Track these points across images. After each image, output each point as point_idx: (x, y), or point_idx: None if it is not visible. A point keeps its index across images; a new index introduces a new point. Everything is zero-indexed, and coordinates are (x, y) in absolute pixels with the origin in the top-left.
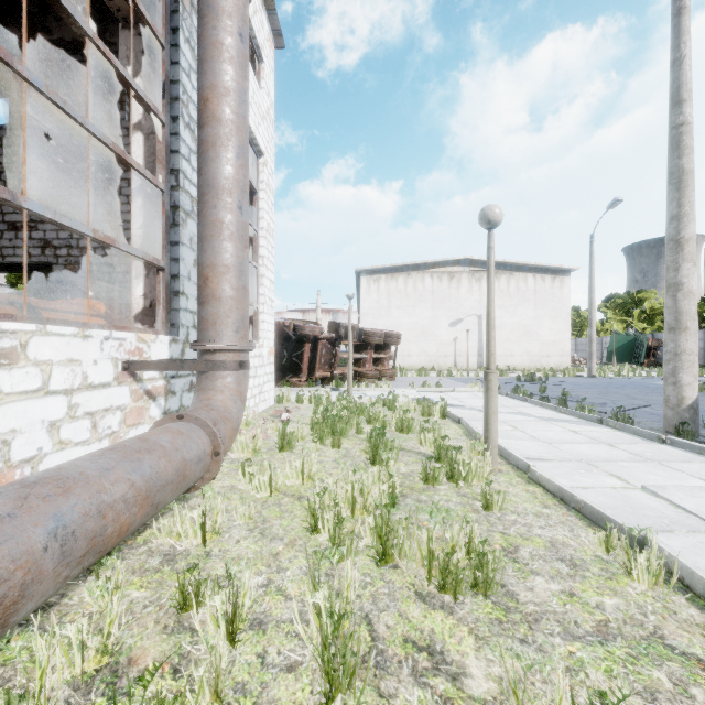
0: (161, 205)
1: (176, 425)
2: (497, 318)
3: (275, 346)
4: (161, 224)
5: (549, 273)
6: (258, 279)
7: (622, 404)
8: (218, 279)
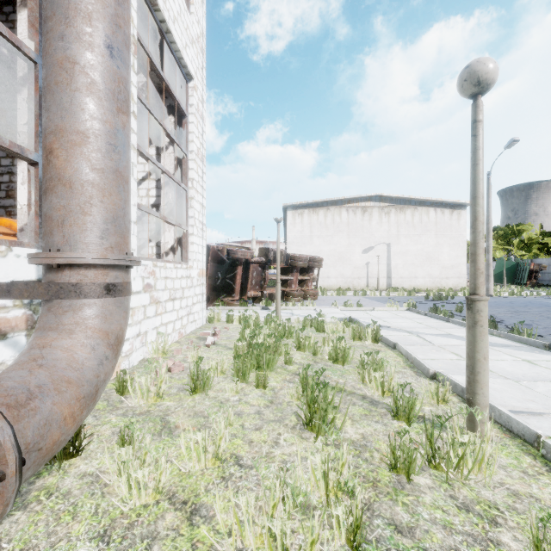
0: (33, 80)
1: None
2: (403, 246)
3: (210, 268)
4: (33, 105)
5: (447, 207)
6: (187, 201)
7: (546, 325)
8: (67, 152)
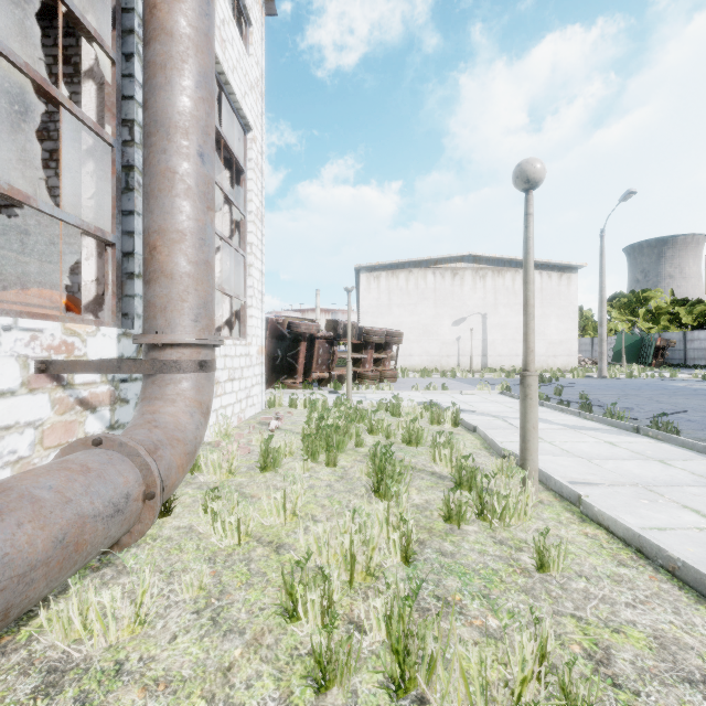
0: (110, 164)
1: (85, 456)
2: (502, 317)
3: (268, 345)
4: (110, 187)
5: (555, 270)
6: (245, 269)
7: (650, 409)
8: (169, 249)
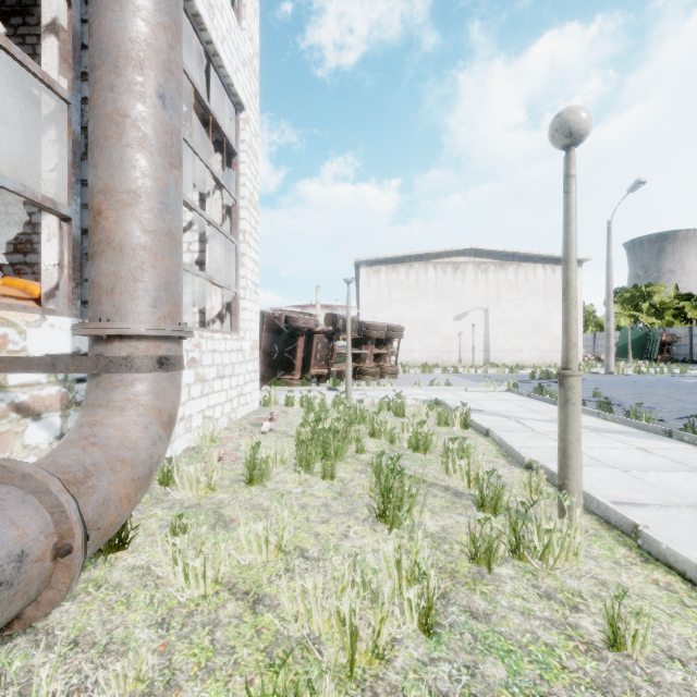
0: (65, 123)
1: None
2: (504, 312)
3: (265, 340)
4: (65, 151)
5: (559, 264)
6: (238, 258)
7: (672, 408)
8: (118, 213)
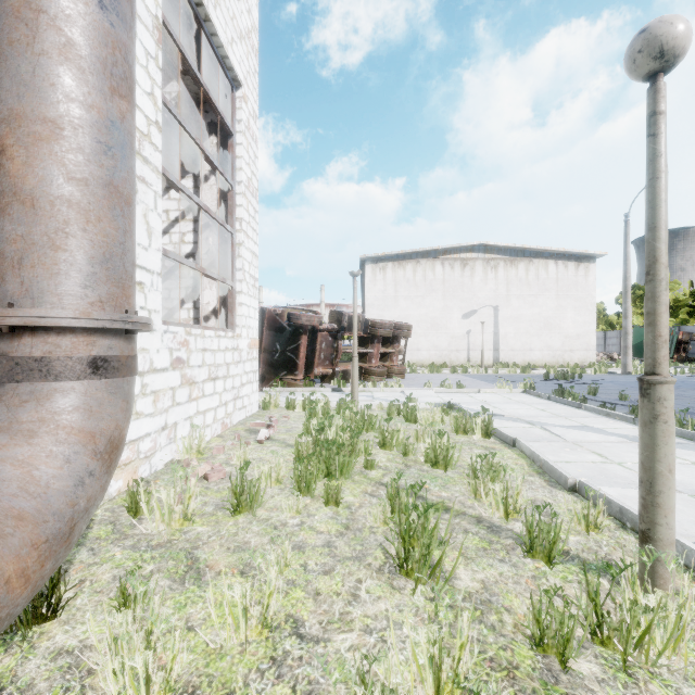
0: None
1: None
2: (514, 309)
3: (266, 338)
4: None
5: (572, 260)
6: (234, 248)
7: None
8: (28, 151)
